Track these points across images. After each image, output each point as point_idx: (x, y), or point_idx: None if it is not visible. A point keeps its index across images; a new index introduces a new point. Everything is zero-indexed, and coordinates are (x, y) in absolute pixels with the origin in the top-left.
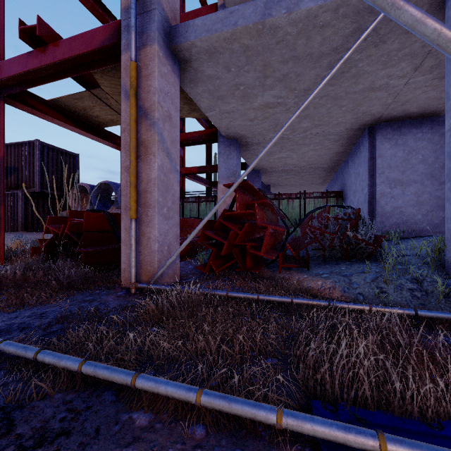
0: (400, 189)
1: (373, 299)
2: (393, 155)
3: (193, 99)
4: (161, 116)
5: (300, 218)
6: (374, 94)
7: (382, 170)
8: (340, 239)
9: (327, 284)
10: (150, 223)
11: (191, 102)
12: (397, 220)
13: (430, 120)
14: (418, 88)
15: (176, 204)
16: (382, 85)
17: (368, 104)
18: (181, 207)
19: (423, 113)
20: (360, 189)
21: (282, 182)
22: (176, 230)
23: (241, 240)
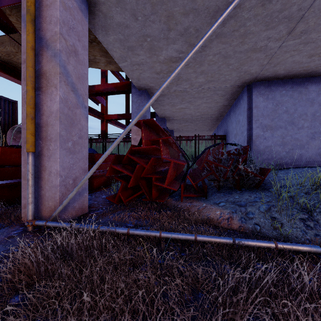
0: (270, 133)
1: (270, 229)
2: (265, 106)
3: (106, 48)
4: (65, 49)
5: (195, 154)
6: (255, 54)
7: (257, 118)
8: (232, 171)
9: (225, 214)
10: (51, 157)
11: (107, 54)
12: (268, 156)
13: (291, 81)
14: (287, 52)
15: (84, 139)
16: (262, 47)
17: (250, 64)
18: (104, 146)
19: (287, 75)
20: (240, 132)
21: (182, 128)
22: (84, 164)
23: (147, 173)
